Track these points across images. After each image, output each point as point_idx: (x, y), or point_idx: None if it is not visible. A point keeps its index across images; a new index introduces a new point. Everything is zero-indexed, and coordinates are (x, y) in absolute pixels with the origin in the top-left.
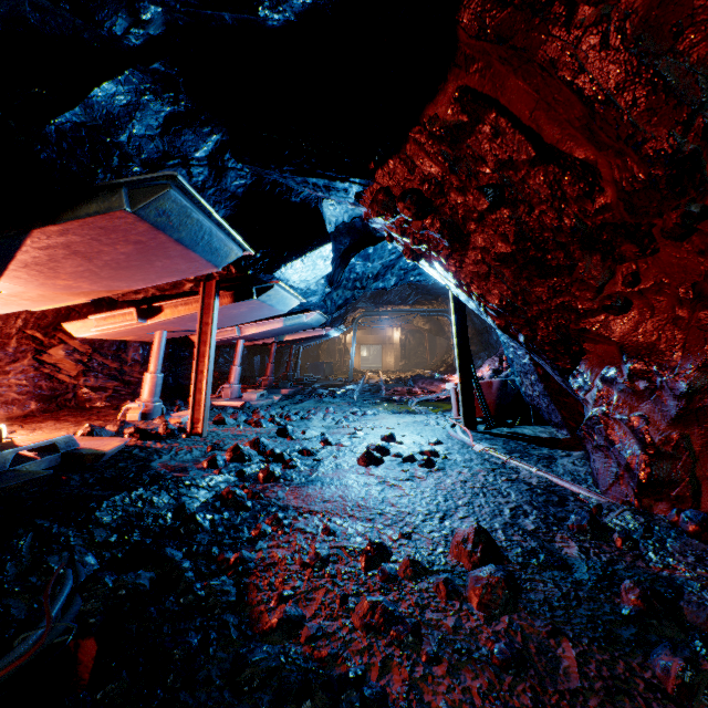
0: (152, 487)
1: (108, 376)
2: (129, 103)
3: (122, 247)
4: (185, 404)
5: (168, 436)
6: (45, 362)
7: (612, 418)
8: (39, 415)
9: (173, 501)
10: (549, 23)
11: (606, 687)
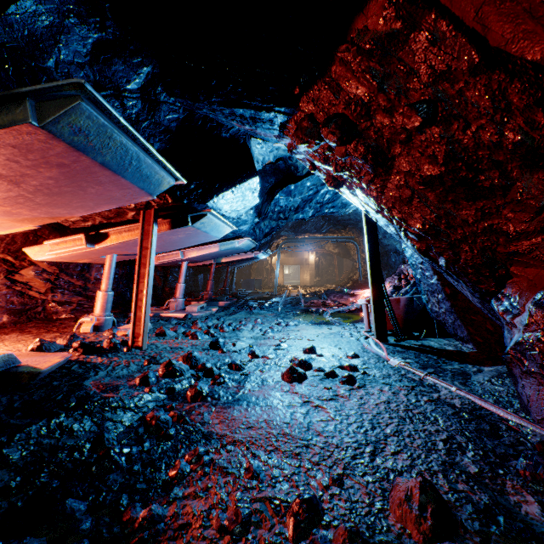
0: (75, 412)
1: (73, 292)
2: (52, 24)
3: (45, 170)
4: None
5: (111, 349)
6: (17, 281)
7: None
8: (9, 326)
9: (94, 428)
10: None
11: None
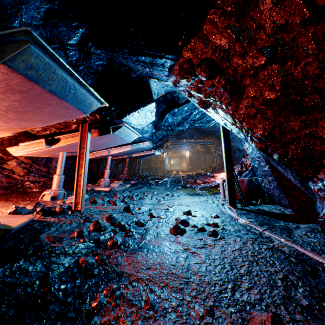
0: (31, 258)
1: (41, 175)
2: None
3: (11, 95)
4: None
5: (61, 212)
6: (5, 168)
7: None
8: (0, 197)
9: (43, 269)
10: None
11: None
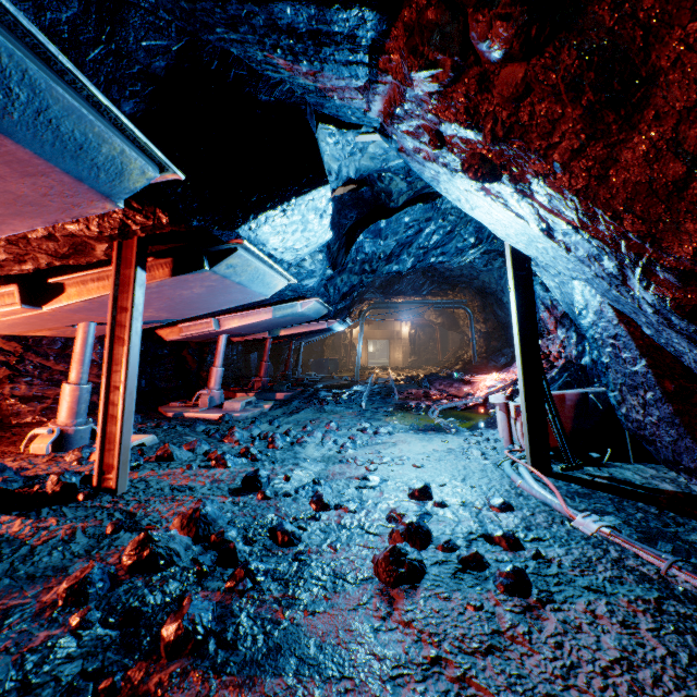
0: None
1: (49, 382)
2: None
3: None
4: (149, 416)
5: (55, 497)
6: None
7: None
8: None
9: None
10: None
11: None
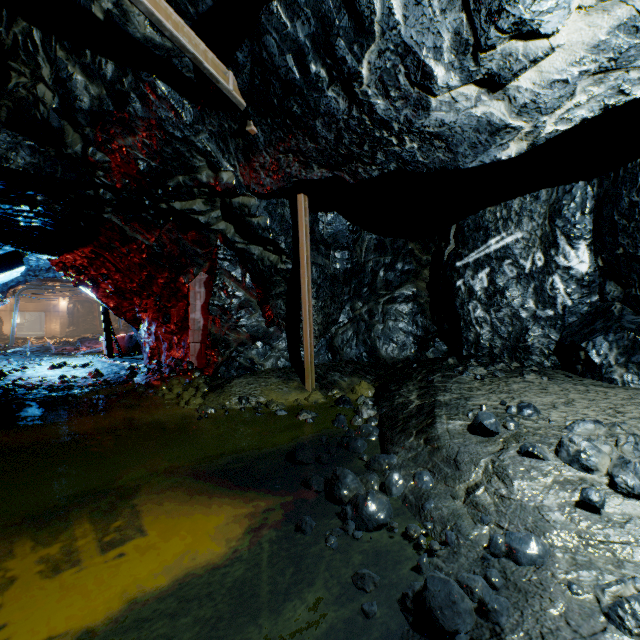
0: None
1: None
2: None
3: None
4: None
5: None
6: None
7: (146, 342)
8: None
9: None
10: (111, 254)
11: (114, 379)
